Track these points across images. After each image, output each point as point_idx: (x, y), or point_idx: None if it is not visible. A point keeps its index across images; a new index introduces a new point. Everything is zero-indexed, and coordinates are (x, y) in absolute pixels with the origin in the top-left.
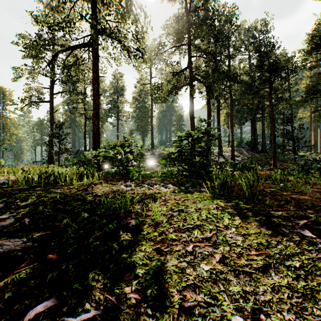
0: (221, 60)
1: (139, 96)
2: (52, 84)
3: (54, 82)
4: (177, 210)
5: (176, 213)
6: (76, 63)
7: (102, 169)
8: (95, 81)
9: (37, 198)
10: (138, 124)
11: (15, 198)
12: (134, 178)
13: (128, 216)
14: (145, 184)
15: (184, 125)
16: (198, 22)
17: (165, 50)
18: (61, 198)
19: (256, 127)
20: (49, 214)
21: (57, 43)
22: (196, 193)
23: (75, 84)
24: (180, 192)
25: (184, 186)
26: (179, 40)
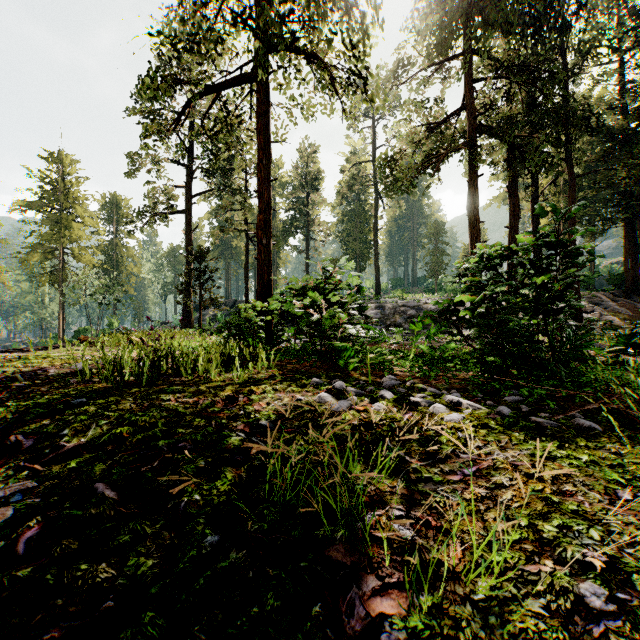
0: (551, 77)
1: (350, 189)
2: (189, 179)
3: (193, 173)
4: (584, 564)
5: (593, 587)
6: (227, 123)
7: (276, 343)
8: (262, 151)
9: (110, 427)
10: (348, 246)
11: (62, 424)
12: (351, 368)
13: (365, 567)
14: (384, 389)
15: (448, 243)
16: (489, 0)
17: (409, 78)
18: (168, 429)
19: (638, 237)
20: (97, 514)
21: (188, 81)
22: (573, 439)
23: (230, 175)
24: (506, 427)
25: (504, 401)
26: (444, 45)
